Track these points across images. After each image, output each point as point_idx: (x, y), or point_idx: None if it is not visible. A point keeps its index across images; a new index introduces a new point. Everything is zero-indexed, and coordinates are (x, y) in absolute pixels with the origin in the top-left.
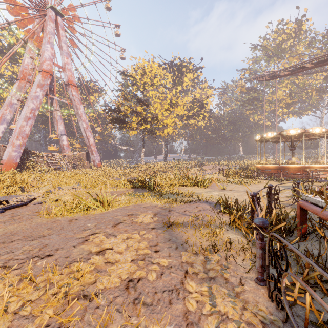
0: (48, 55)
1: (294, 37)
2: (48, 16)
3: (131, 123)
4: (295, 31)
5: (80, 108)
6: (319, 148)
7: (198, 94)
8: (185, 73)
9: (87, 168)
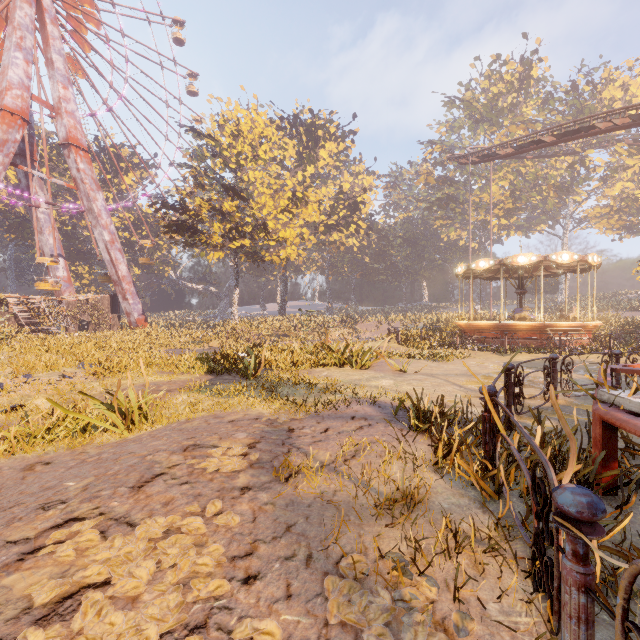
0: (19, 76)
1: (519, 90)
2: None
3: (210, 235)
4: (521, 78)
5: (97, 200)
6: (559, 291)
7: (346, 183)
8: (322, 140)
9: (113, 329)
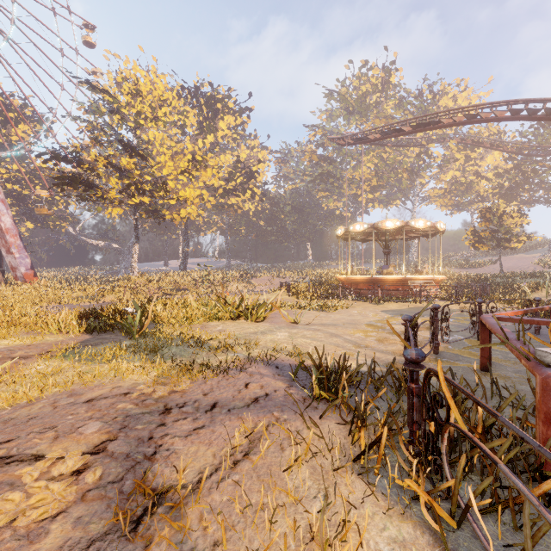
0: None
1: (382, 91)
2: None
3: (107, 190)
4: (383, 82)
5: None
6: (410, 253)
7: (243, 153)
8: (221, 112)
9: None
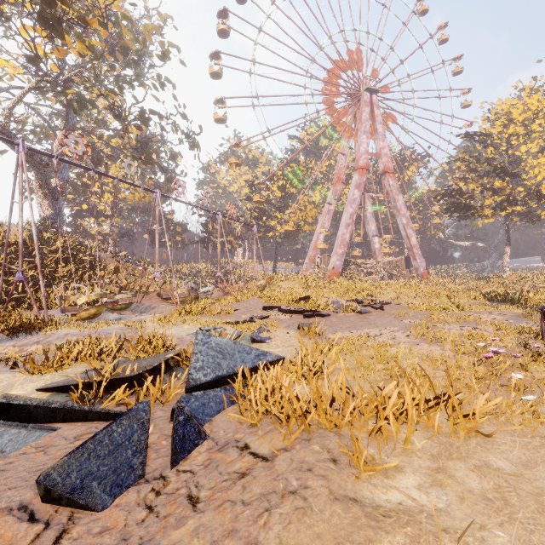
0: (364, 148)
1: None
2: (363, 101)
3: (482, 209)
4: None
5: (399, 200)
6: None
7: None
8: None
9: (406, 279)
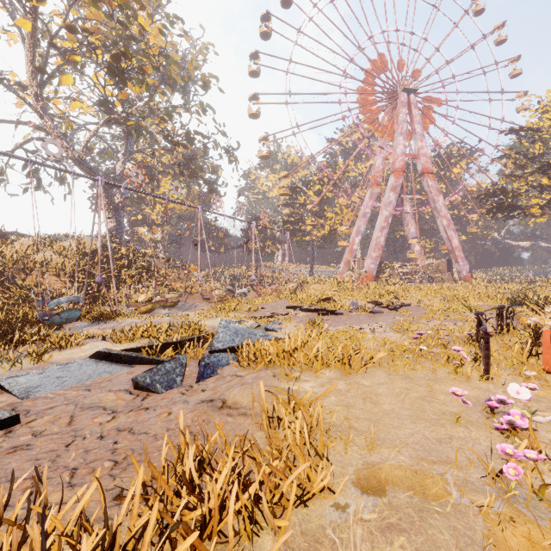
0: (401, 149)
1: None
2: (399, 102)
3: (528, 209)
4: None
5: (438, 201)
6: None
7: None
8: None
9: (448, 282)
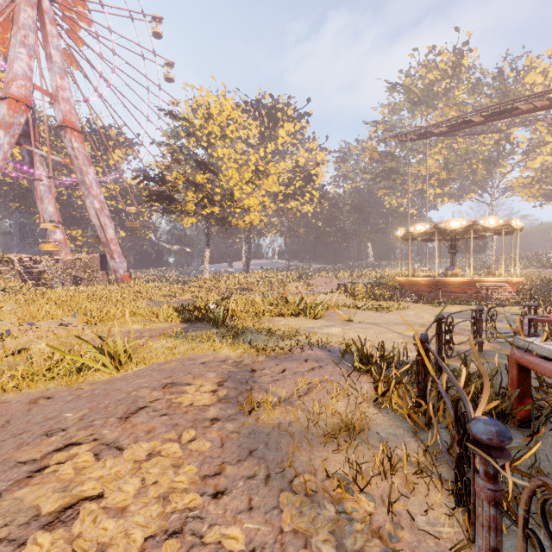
0: (23, 69)
1: (452, 76)
2: None
3: (185, 204)
4: (454, 66)
5: (89, 174)
6: (487, 251)
7: (302, 158)
8: (281, 121)
9: (102, 284)
